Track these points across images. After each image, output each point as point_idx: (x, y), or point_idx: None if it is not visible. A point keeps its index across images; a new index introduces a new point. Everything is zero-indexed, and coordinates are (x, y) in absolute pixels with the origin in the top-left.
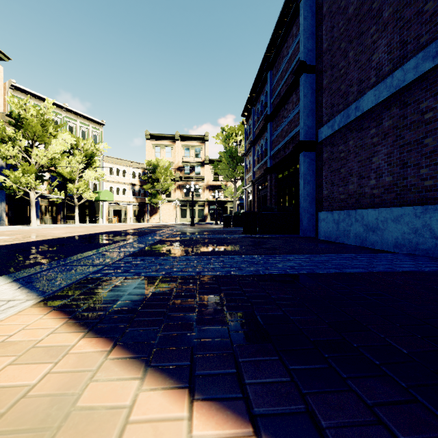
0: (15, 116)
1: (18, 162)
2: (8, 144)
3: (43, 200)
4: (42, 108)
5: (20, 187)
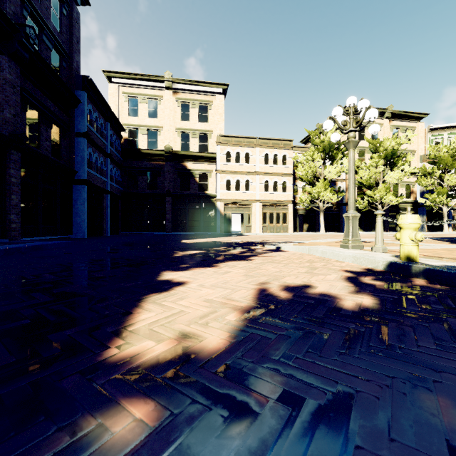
0: (431, 157)
1: (434, 185)
2: (427, 178)
3: (455, 211)
4: (451, 145)
5: (435, 204)
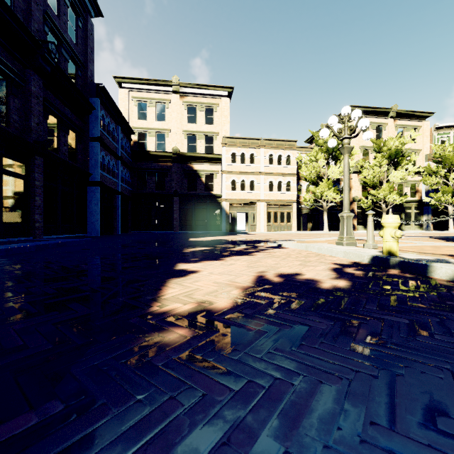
0: (436, 156)
1: (440, 184)
2: (432, 177)
3: None
4: None
5: (440, 203)
